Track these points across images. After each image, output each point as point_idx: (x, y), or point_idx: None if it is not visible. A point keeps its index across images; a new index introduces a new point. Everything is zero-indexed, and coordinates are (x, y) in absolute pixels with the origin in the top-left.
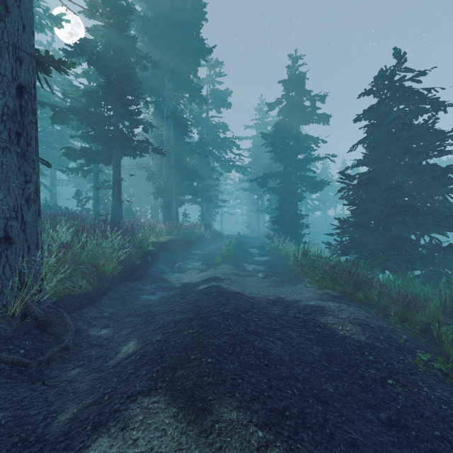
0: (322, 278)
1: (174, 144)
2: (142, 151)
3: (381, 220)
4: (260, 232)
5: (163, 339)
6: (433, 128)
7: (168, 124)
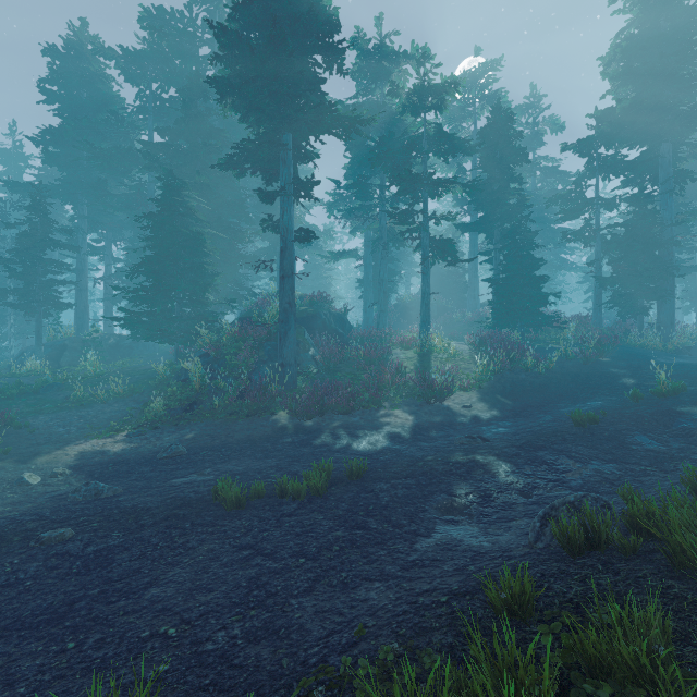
0: None
1: None
2: (689, 271)
3: None
4: None
5: None
6: None
7: None
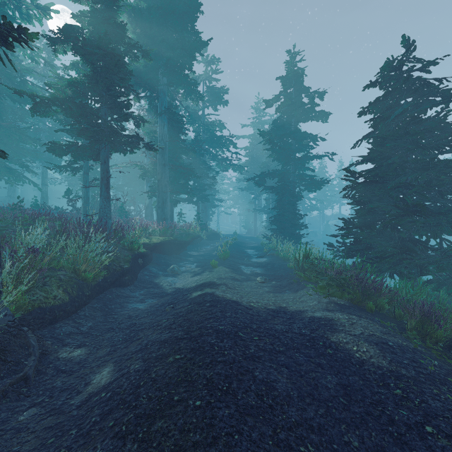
0: (328, 286)
1: (168, 140)
2: (133, 147)
3: (391, 221)
4: (257, 232)
5: (142, 368)
6: (445, 121)
7: (162, 120)
